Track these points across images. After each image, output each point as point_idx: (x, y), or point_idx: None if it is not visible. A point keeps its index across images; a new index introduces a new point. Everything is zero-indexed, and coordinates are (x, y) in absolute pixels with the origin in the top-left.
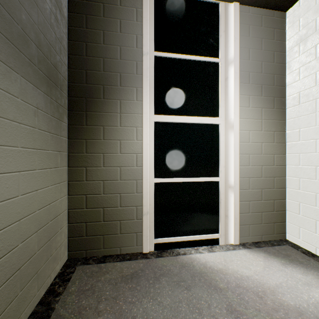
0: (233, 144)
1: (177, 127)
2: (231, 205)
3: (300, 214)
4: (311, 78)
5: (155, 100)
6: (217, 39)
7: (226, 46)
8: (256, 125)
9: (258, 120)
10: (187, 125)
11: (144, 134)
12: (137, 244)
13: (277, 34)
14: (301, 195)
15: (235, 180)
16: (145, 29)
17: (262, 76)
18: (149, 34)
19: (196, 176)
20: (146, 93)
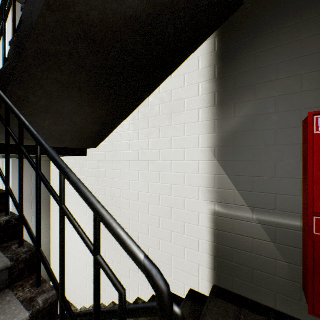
0: None
1: None
2: None
3: None
4: None
5: None
6: None
7: None
8: None
9: None
10: None
11: None
12: None
13: None
14: None
15: None
16: None
17: None
18: None
19: None
20: None
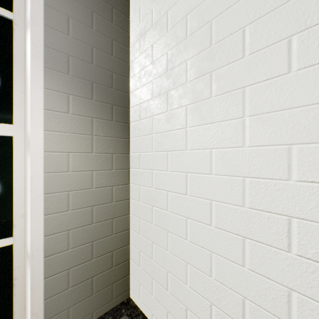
0: (30, 177)
1: None
2: (28, 290)
3: (141, 267)
4: (149, 87)
5: None
6: None
7: None
8: (83, 143)
9: (87, 136)
10: None
11: None
12: None
13: (117, 17)
14: (141, 242)
15: (33, 244)
16: None
17: (93, 69)
18: None
19: None
20: None
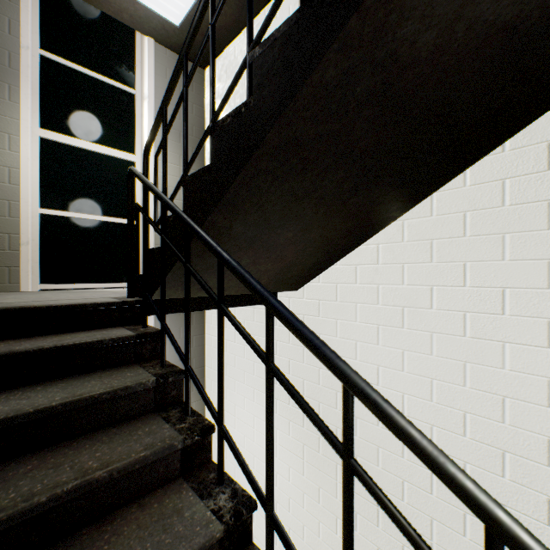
0: None
1: (77, 153)
2: None
3: None
4: None
5: (43, 111)
6: (132, 68)
7: (143, 80)
8: (175, 170)
9: (177, 166)
10: (92, 153)
11: (23, 145)
12: (11, 282)
13: (196, 87)
14: None
15: None
16: (25, 17)
17: (181, 123)
18: (32, 24)
19: (104, 215)
20: (27, 97)
